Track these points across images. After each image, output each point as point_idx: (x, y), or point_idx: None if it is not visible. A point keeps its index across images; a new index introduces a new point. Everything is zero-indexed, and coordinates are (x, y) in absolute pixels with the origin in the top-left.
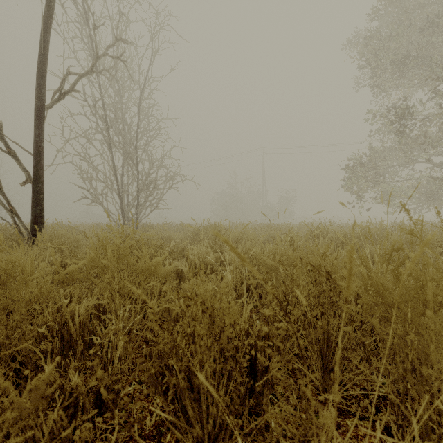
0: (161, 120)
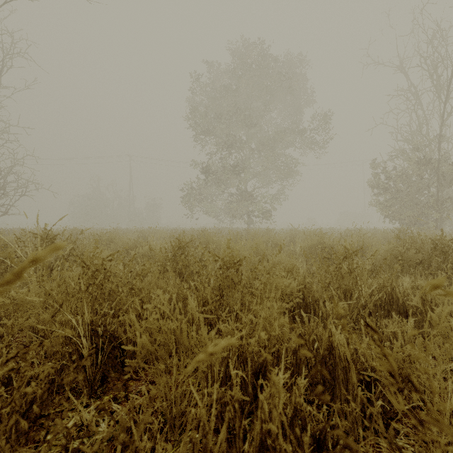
0: (10, 125)
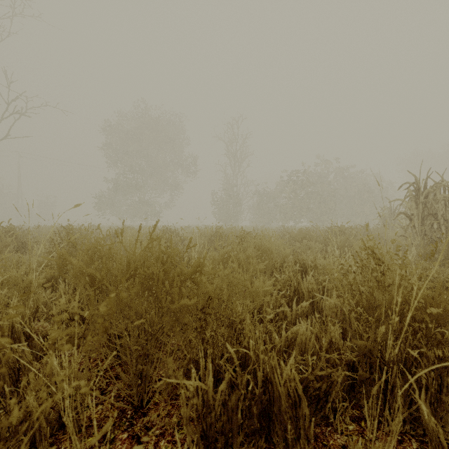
0: None
